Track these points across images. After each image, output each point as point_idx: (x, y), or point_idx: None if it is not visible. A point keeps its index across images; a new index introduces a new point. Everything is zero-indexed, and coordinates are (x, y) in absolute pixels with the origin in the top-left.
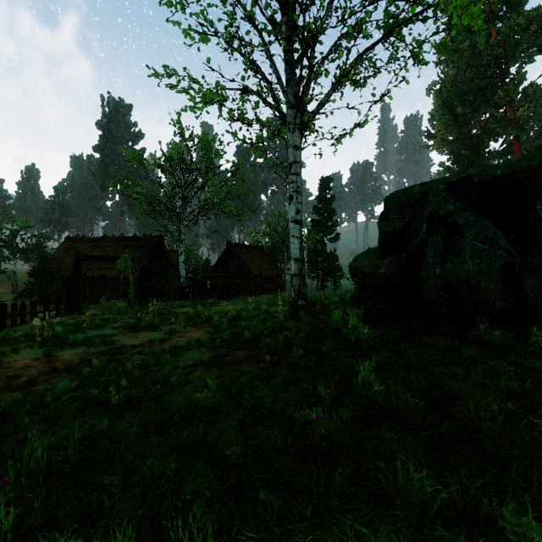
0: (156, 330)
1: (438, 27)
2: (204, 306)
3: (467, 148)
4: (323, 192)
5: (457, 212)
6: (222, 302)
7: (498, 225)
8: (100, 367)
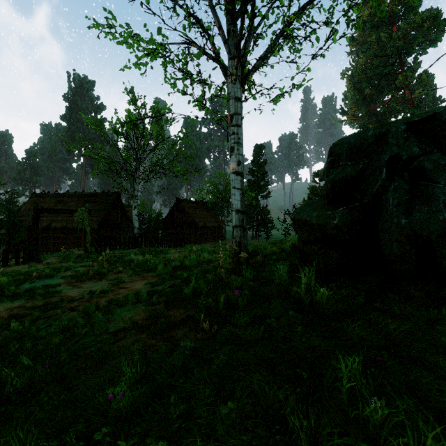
0: (102, 279)
1: None
2: (154, 254)
3: (373, 123)
4: (257, 157)
5: (423, 154)
6: (170, 250)
7: None
8: (22, 329)
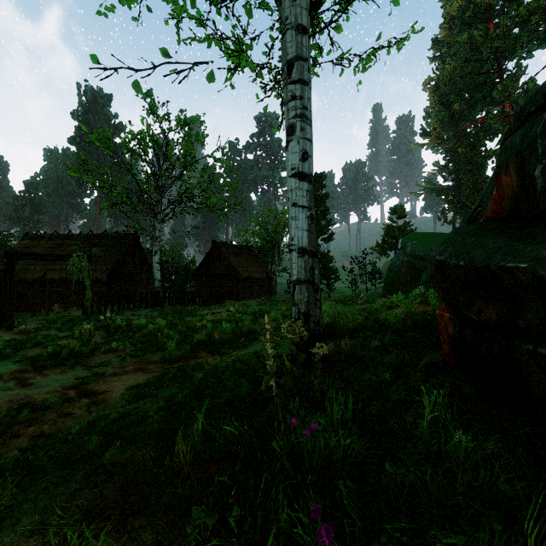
0: (75, 366)
1: None
2: (176, 317)
3: (463, 146)
4: (316, 190)
5: None
6: (201, 311)
7: None
8: None
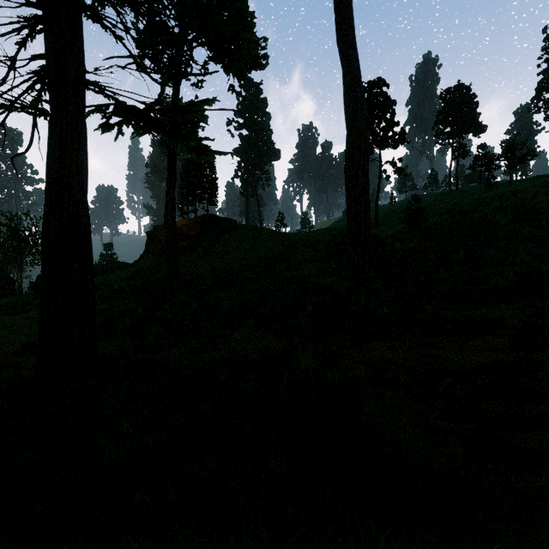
0: None
1: None
2: None
3: None
4: None
5: None
6: None
7: None
8: None
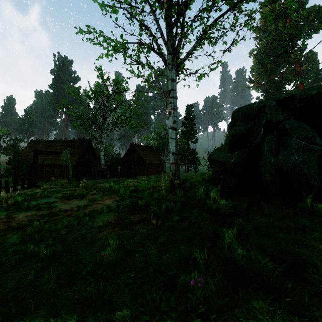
0: (83, 199)
1: (266, 1)
2: (115, 183)
3: (272, 88)
4: (188, 114)
5: (285, 119)
6: (127, 180)
7: (313, 129)
8: (39, 227)
